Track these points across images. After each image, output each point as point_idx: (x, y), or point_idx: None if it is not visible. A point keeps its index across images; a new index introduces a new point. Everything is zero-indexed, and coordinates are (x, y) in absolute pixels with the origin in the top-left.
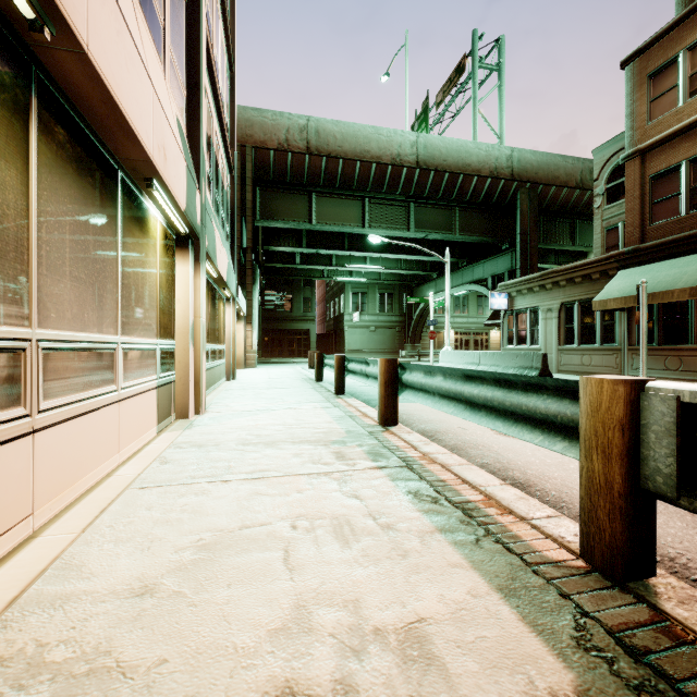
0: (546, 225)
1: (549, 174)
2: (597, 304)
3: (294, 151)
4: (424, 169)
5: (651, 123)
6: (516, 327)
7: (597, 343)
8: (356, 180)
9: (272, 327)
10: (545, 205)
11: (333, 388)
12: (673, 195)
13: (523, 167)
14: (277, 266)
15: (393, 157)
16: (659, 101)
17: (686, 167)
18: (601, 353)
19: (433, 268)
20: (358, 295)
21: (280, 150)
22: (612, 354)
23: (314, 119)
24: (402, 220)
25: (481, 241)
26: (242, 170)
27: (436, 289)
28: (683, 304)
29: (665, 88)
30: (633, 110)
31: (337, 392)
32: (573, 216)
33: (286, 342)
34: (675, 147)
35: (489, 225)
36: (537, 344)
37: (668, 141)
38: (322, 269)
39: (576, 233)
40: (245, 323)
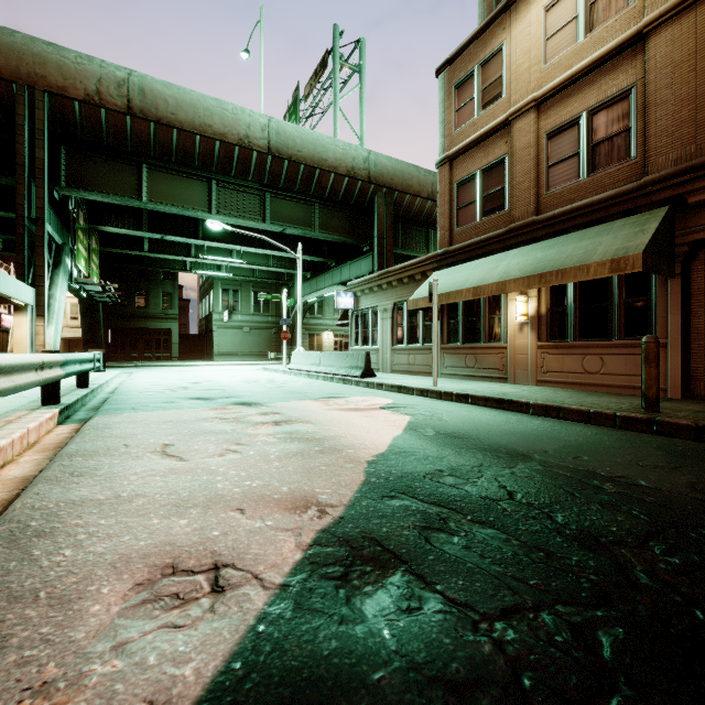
0: (404, 232)
1: (404, 182)
2: (411, 303)
3: (109, 108)
4: (276, 156)
5: (457, 132)
6: (361, 327)
7: (420, 343)
8: (197, 156)
9: (121, 325)
10: (402, 212)
11: (74, 396)
12: (472, 202)
13: (379, 171)
14: (118, 252)
15: (241, 137)
16: (462, 111)
17: (480, 176)
18: (422, 352)
19: (307, 268)
20: (230, 293)
21: (88, 103)
22: (430, 353)
23: (137, 74)
24: (257, 210)
25: (343, 241)
26: (33, 119)
27: (310, 289)
28: (478, 305)
29: (466, 100)
30: (444, 118)
31: (42, 402)
32: (428, 226)
33: (142, 343)
34: (473, 156)
35: (350, 226)
36: (377, 344)
37: (468, 150)
38: (184, 261)
39: (431, 242)
40: (32, 316)
